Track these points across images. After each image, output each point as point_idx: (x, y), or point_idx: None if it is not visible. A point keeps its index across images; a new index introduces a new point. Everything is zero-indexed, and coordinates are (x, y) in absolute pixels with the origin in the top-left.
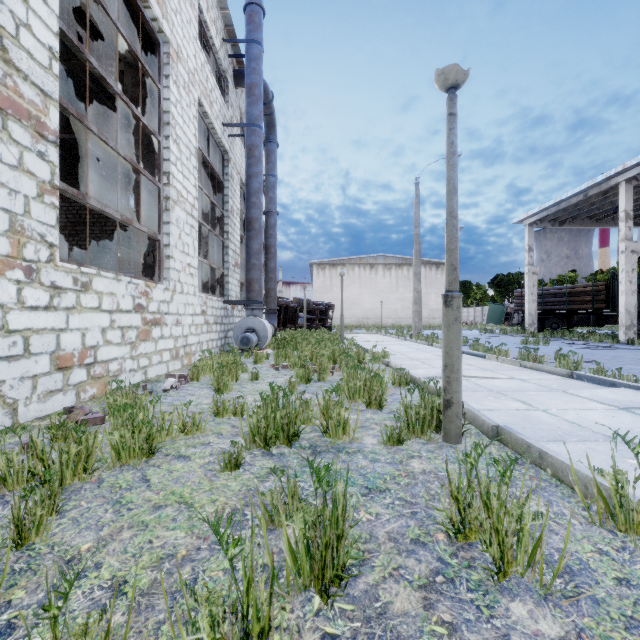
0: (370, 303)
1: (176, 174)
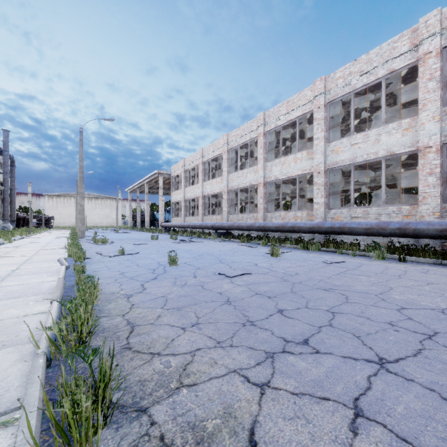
0: None
1: None
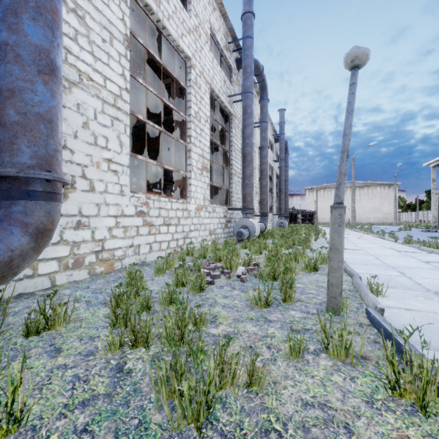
0: None
1: None
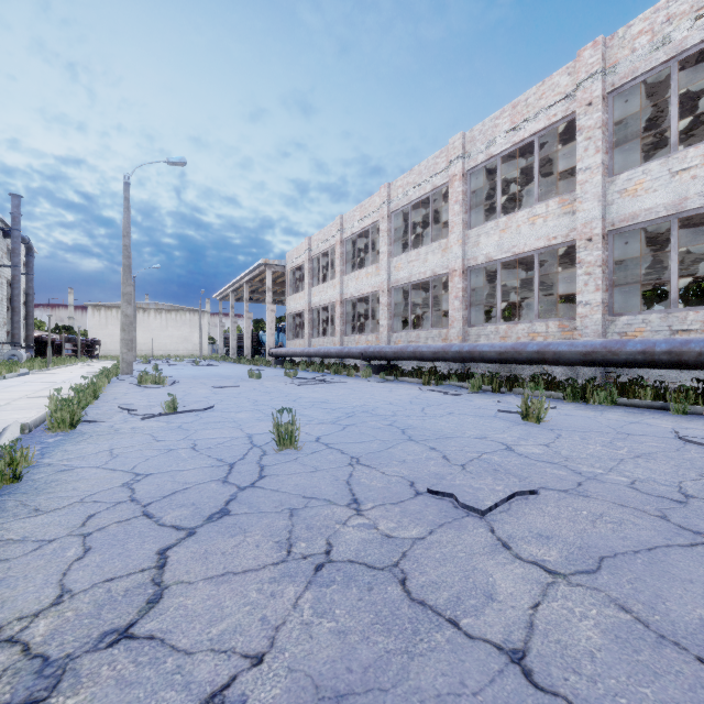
0: (143, 338)
1: None
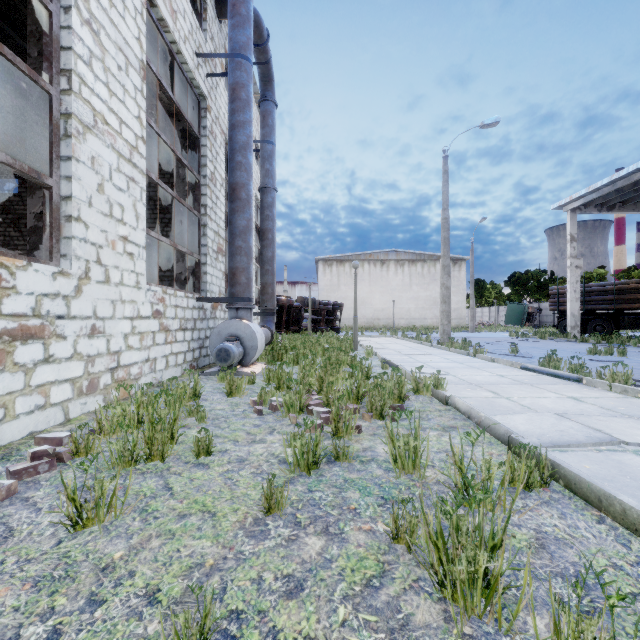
0: (381, 302)
1: (90, 81)
